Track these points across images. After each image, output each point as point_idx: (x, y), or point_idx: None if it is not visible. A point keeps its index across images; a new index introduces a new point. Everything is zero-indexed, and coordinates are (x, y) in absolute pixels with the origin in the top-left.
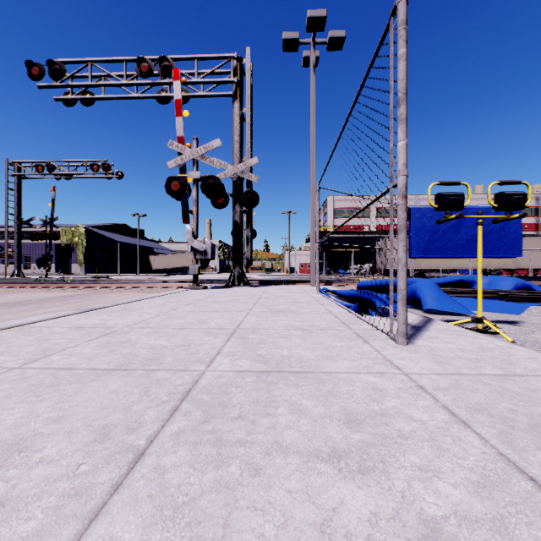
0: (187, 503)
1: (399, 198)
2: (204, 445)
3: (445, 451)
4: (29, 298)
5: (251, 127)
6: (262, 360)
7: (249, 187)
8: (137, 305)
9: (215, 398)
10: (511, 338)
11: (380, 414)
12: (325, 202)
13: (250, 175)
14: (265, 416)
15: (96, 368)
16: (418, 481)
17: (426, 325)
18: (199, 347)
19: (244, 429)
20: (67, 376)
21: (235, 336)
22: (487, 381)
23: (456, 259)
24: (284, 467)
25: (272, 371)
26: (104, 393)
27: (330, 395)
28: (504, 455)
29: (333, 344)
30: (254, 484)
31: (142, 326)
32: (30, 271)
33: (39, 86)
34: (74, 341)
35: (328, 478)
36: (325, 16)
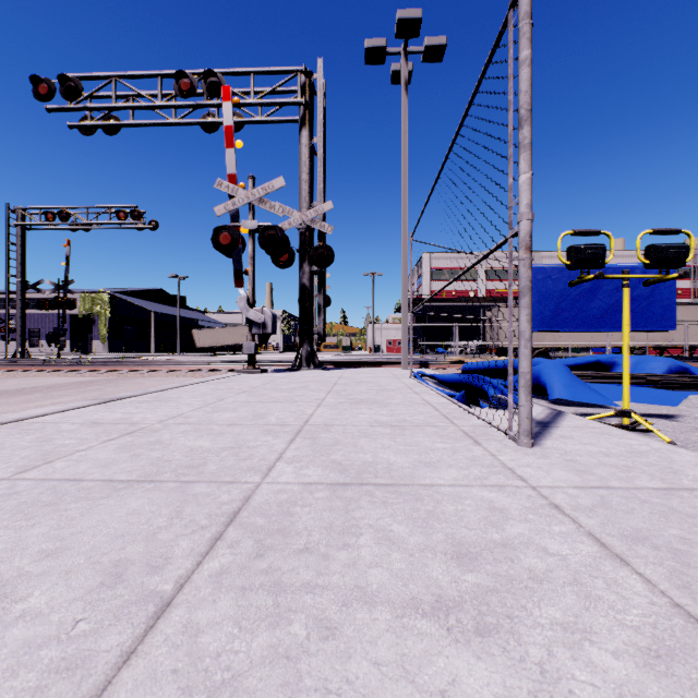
0: (228, 682)
1: (521, 250)
2: (255, 592)
3: (596, 601)
4: (34, 385)
5: (324, 162)
6: (338, 468)
7: (322, 240)
8: (174, 394)
9: (273, 522)
10: (669, 437)
11: (502, 545)
12: (420, 261)
13: (323, 224)
14: (341, 548)
15: (113, 480)
16: (561, 647)
17: (555, 420)
18: (254, 450)
19: (313, 568)
20: (72, 490)
21: (302, 435)
22: (645, 498)
23: (590, 335)
24: (369, 626)
25: (352, 483)
26: (121, 515)
27: (431, 517)
28: (681, 606)
29: (433, 446)
30: (326, 652)
31: (179, 422)
32: (38, 350)
33: (48, 109)
34: (87, 441)
35: (432, 643)
36: (419, 17)
